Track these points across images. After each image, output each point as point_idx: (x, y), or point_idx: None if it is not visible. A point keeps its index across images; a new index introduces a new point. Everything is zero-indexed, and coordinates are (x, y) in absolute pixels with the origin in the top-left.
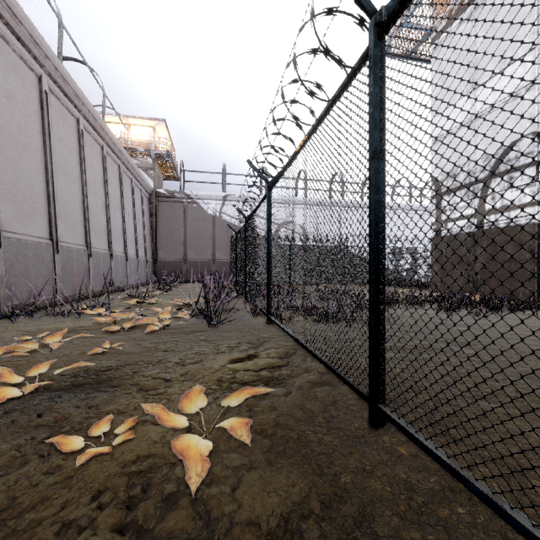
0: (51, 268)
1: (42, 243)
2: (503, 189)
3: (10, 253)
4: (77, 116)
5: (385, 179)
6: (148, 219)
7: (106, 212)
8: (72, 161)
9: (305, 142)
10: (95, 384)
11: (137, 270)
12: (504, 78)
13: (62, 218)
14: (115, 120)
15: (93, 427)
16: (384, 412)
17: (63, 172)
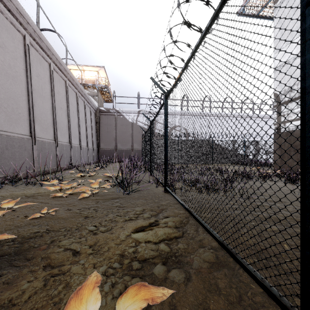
0: (30, 154)
1: (24, 138)
2: None
3: (2, 144)
4: (49, 62)
5: None
6: (94, 125)
7: (68, 120)
8: (45, 89)
9: (196, 47)
10: (14, 255)
11: (87, 155)
12: None
13: (38, 123)
14: (75, 68)
15: None
16: None
17: (40, 95)
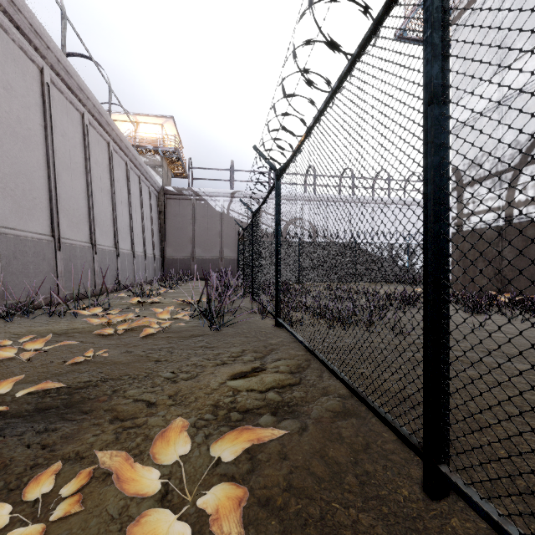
0: (52, 266)
1: (43, 239)
2: None
3: (7, 250)
4: (81, 111)
5: (448, 133)
6: (156, 217)
7: (112, 208)
8: (76, 156)
9: (320, 113)
10: (63, 408)
11: (144, 267)
12: None
13: (64, 215)
14: (124, 118)
15: (29, 489)
16: (451, 481)
17: (67, 167)
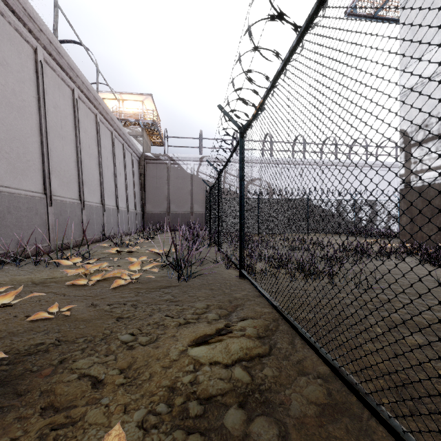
0: (44, 219)
1: (36, 197)
2: None
3: (2, 205)
4: (72, 87)
5: None
6: (137, 178)
7: (99, 171)
8: (67, 125)
9: (292, 51)
10: None
11: (127, 221)
12: None
13: (56, 175)
14: (111, 96)
15: None
16: None
17: (58, 135)
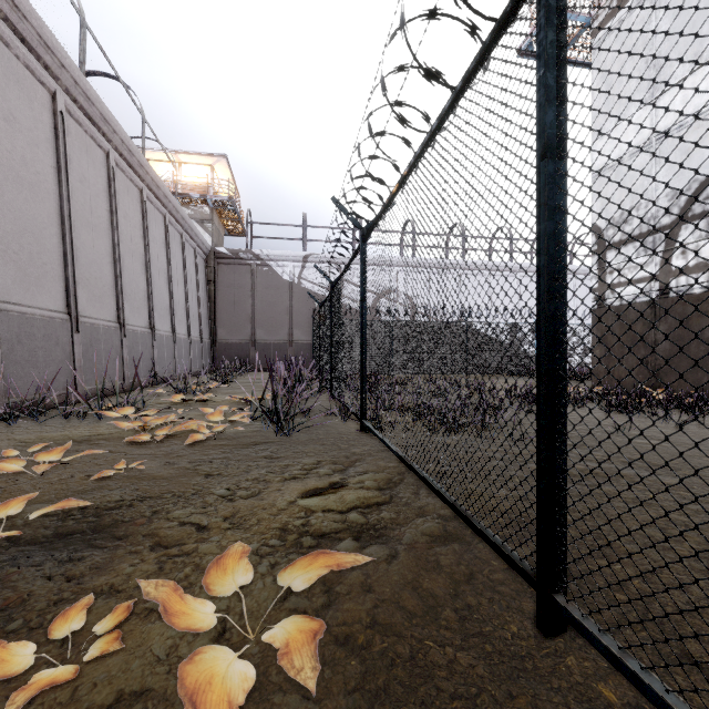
0: (68, 352)
1: (56, 318)
2: (699, 239)
3: (9, 332)
4: (106, 149)
5: (565, 193)
6: (204, 288)
7: (147, 277)
8: (99, 208)
9: (417, 159)
10: (91, 533)
11: (188, 355)
12: (700, 79)
13: (84, 285)
14: (161, 157)
15: (55, 626)
16: (567, 612)
17: (87, 223)
